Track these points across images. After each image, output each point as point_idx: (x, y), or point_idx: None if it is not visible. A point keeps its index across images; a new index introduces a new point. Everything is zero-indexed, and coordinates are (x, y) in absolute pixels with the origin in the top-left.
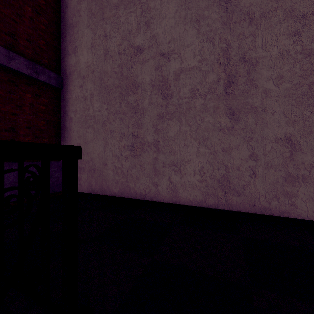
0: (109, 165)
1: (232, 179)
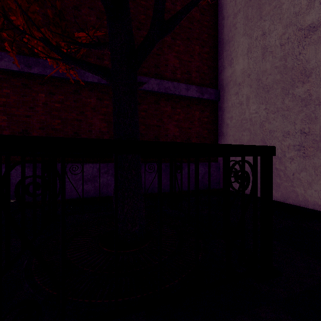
0: None
1: None
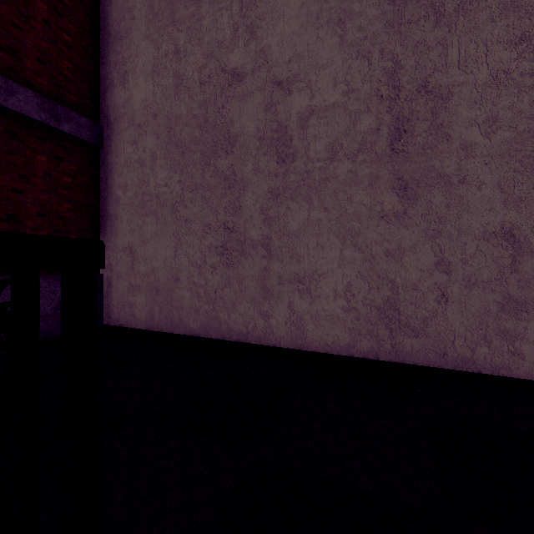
0: (183, 281)
1: (403, 306)
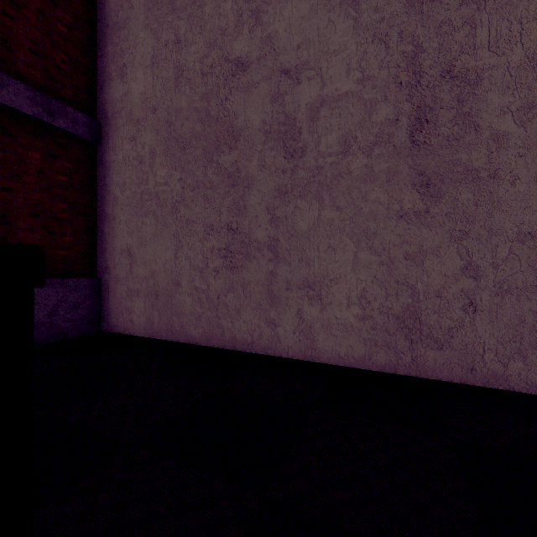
0: (184, 286)
1: (425, 315)
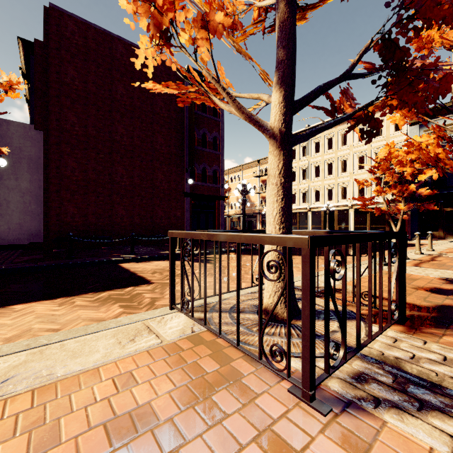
0: None
1: (1, 235)
